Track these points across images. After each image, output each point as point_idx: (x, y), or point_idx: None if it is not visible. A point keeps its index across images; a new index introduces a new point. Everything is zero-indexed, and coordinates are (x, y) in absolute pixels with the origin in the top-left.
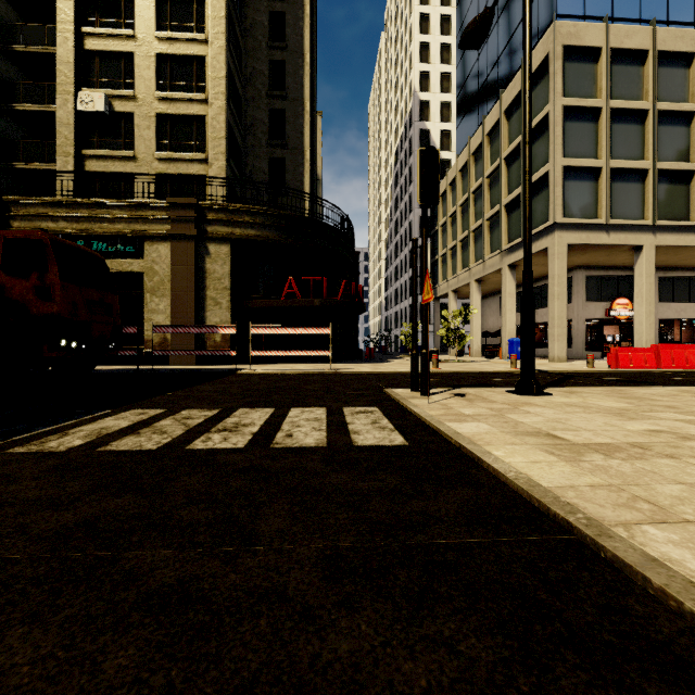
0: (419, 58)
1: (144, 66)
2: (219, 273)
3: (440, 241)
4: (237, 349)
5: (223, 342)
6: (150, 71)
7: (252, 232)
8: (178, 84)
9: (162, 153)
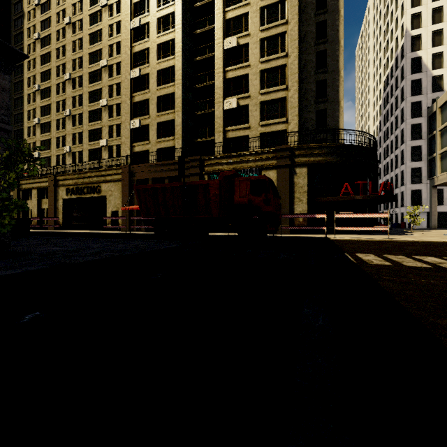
0: (411, 4)
1: (254, 79)
2: (301, 183)
3: (438, 142)
4: (310, 225)
5: (303, 222)
6: (256, 80)
7: (320, 159)
8: (270, 83)
9: (263, 122)
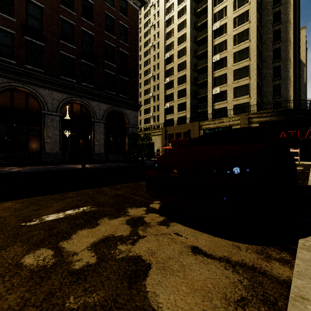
0: None
1: (230, 75)
2: None
3: None
4: None
5: None
6: (231, 76)
7: (267, 119)
8: (240, 76)
9: (235, 99)
